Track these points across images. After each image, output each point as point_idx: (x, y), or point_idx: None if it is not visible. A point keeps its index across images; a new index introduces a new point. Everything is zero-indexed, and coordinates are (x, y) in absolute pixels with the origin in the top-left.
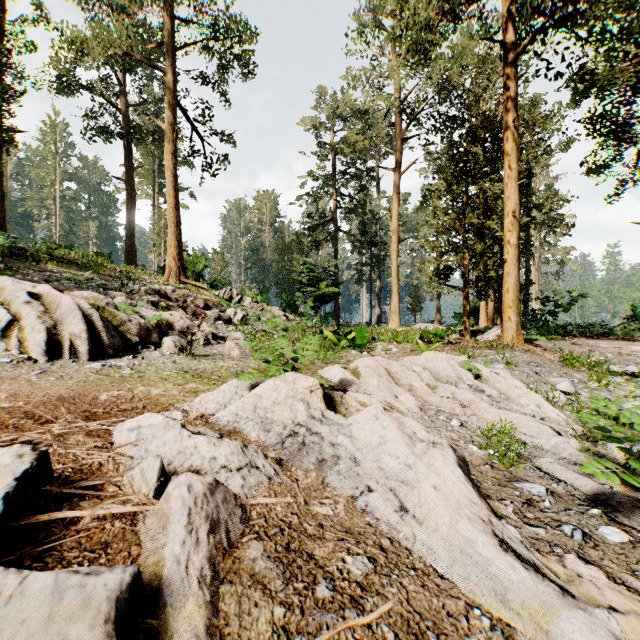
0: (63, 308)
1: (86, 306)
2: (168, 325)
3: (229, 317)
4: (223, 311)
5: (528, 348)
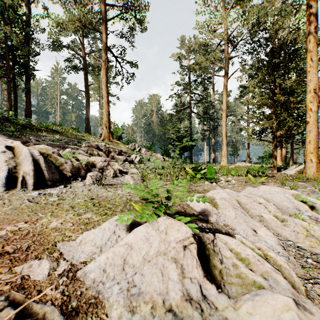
0: (23, 155)
1: (37, 154)
2: (93, 165)
3: (132, 159)
4: (129, 156)
5: None
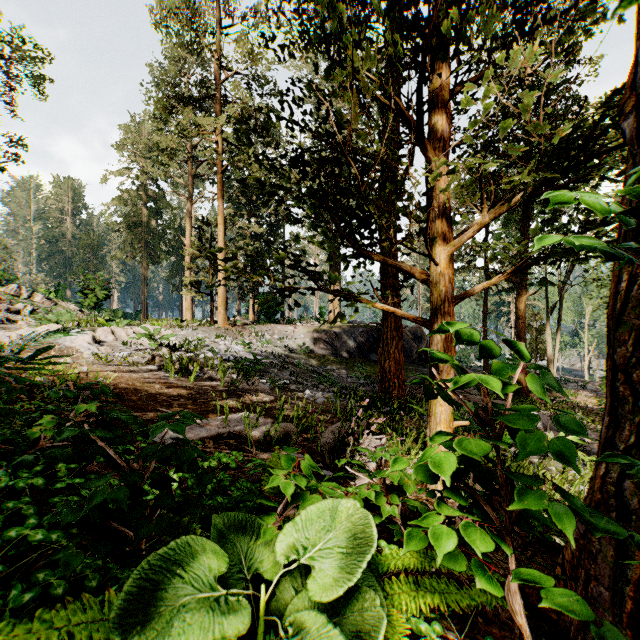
0: None
1: None
2: None
3: (20, 309)
4: (13, 305)
5: (225, 327)
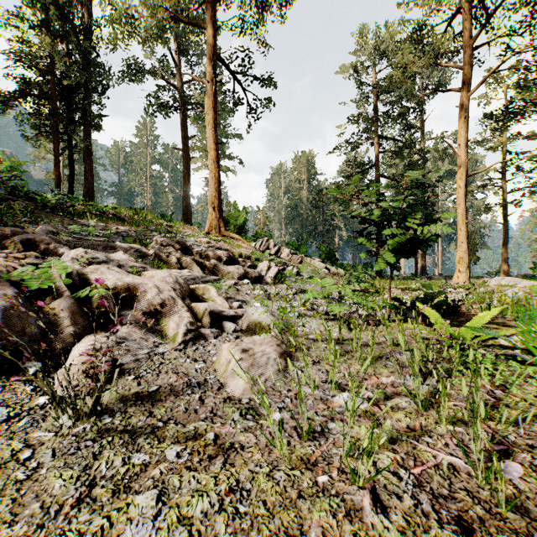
0: None
1: None
2: (128, 299)
3: (258, 274)
4: (254, 265)
5: None
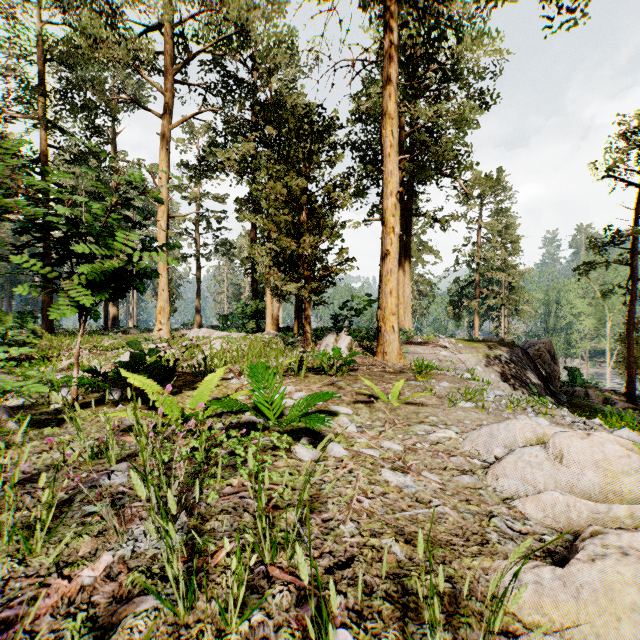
0: None
1: None
2: None
3: None
4: None
5: None
